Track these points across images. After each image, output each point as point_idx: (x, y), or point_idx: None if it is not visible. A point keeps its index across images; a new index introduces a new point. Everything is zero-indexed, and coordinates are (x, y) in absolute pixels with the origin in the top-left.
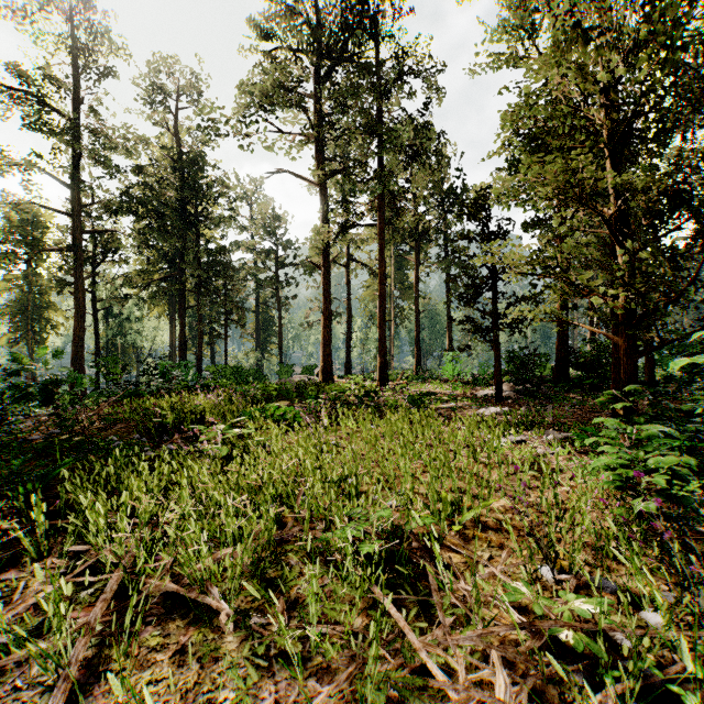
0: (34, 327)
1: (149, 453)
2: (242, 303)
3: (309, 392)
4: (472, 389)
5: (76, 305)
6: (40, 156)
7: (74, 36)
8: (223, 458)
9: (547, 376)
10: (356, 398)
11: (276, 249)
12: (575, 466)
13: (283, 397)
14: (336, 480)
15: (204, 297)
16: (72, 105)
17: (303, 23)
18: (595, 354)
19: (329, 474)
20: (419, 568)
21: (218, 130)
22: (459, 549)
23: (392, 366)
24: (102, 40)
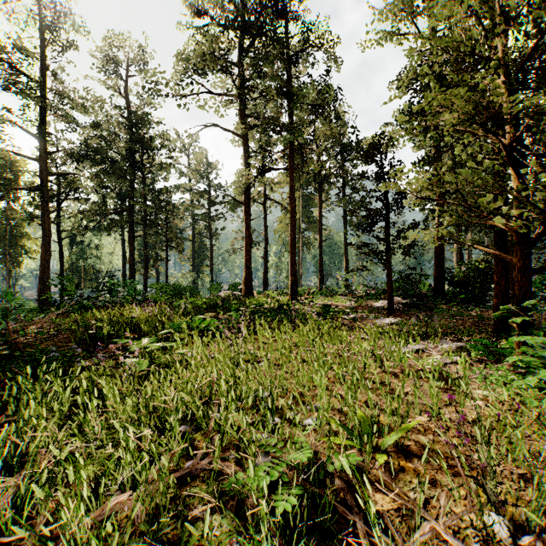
0: (11, 252)
1: (79, 364)
2: (181, 233)
3: (233, 305)
4: (366, 303)
5: (43, 234)
6: (12, 111)
7: (41, 14)
8: (146, 369)
9: (426, 292)
10: (272, 311)
11: (208, 190)
12: (479, 378)
13: (211, 309)
14: (251, 394)
15: (148, 228)
16: (40, 70)
17: (228, 2)
18: (468, 274)
19: (243, 394)
20: (345, 518)
21: (159, 91)
22: (390, 493)
23: (300, 284)
24: (65, 17)
